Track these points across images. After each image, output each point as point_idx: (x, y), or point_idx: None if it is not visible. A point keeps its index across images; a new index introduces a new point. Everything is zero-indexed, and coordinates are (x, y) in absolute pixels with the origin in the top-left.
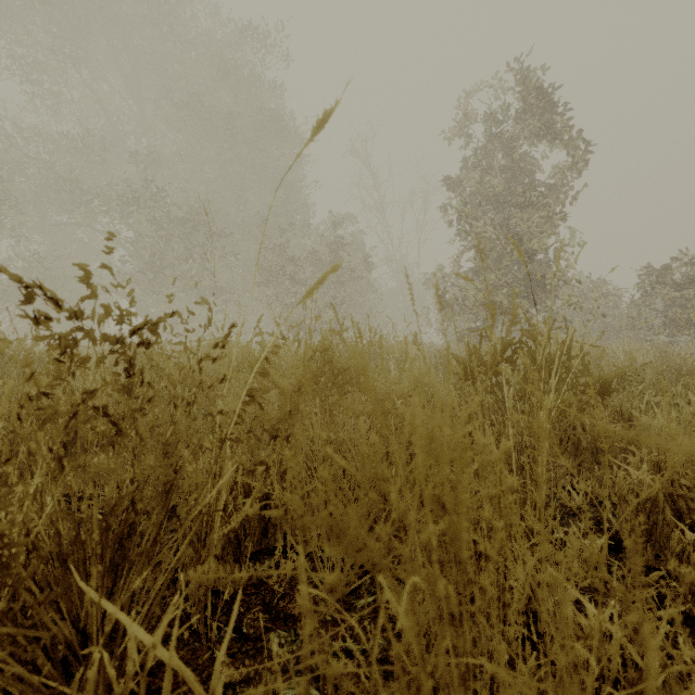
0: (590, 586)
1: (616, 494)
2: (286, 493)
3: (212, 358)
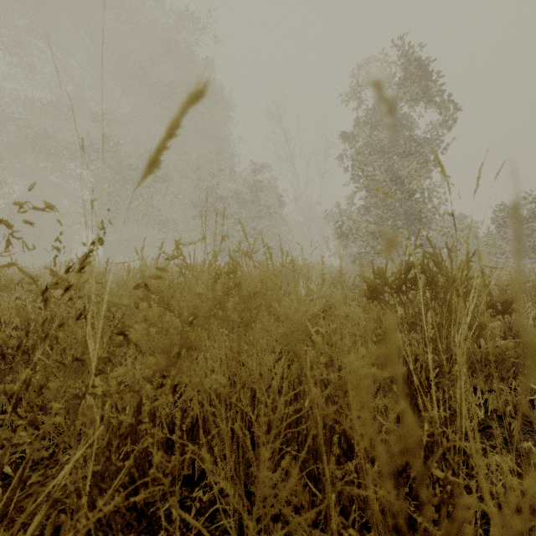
0: (522, 531)
1: (514, 408)
2: (173, 457)
3: (64, 286)
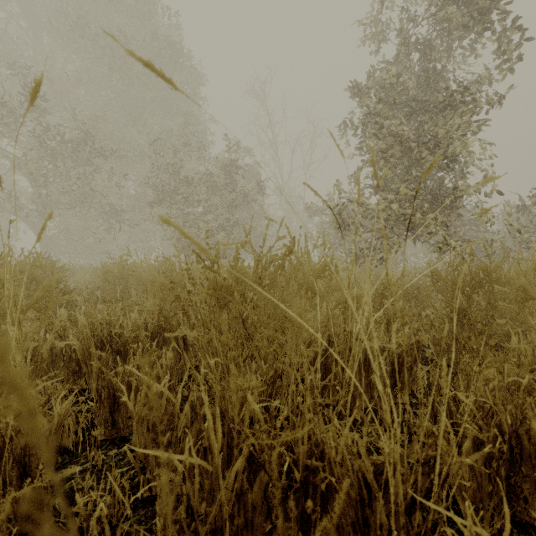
0: None
1: None
2: None
3: None
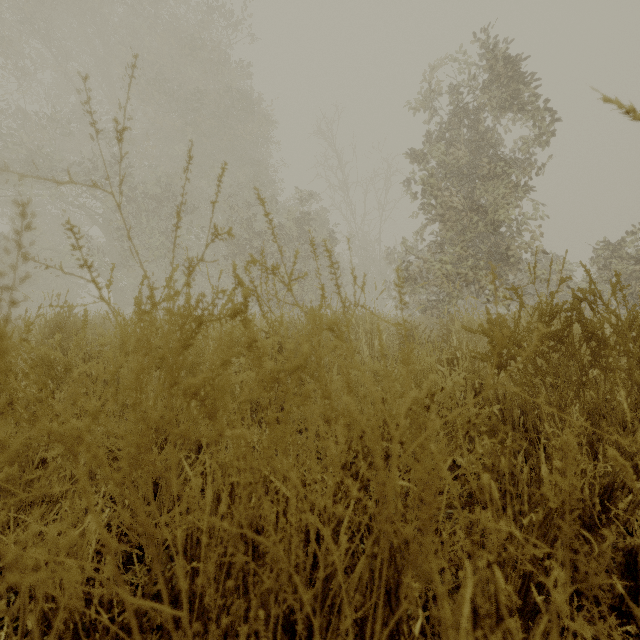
0: None
1: None
2: None
3: None
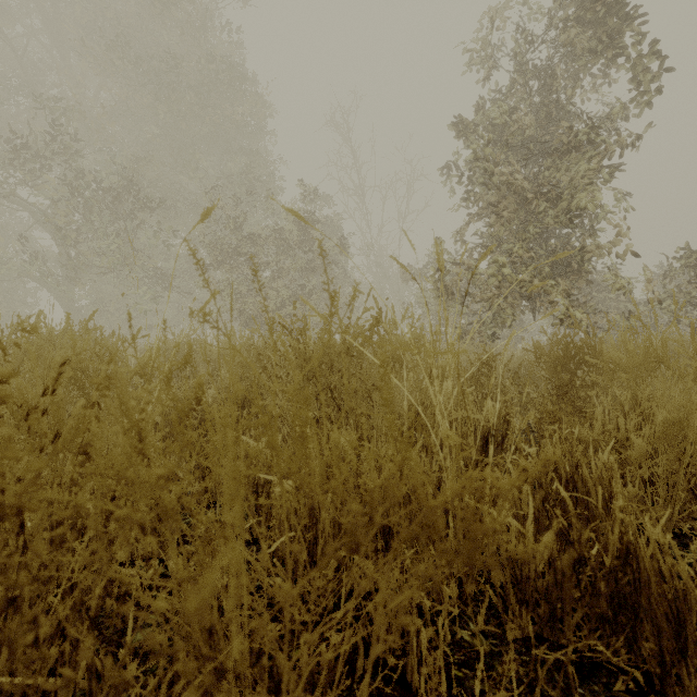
0: None
1: None
2: None
3: None
